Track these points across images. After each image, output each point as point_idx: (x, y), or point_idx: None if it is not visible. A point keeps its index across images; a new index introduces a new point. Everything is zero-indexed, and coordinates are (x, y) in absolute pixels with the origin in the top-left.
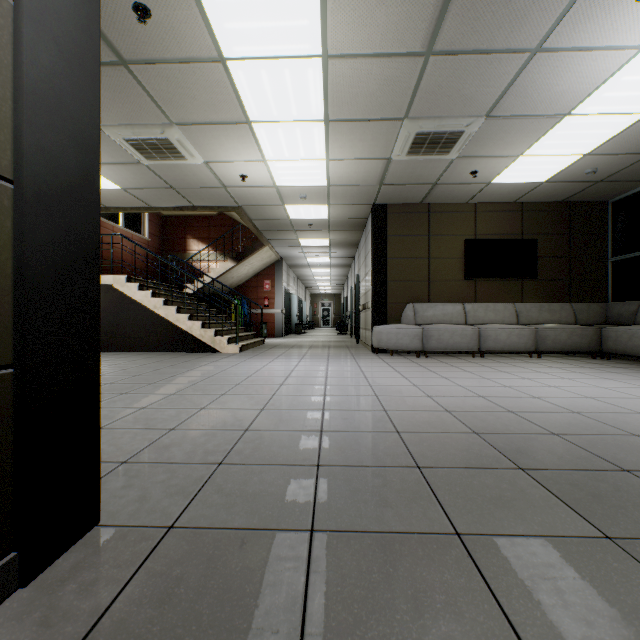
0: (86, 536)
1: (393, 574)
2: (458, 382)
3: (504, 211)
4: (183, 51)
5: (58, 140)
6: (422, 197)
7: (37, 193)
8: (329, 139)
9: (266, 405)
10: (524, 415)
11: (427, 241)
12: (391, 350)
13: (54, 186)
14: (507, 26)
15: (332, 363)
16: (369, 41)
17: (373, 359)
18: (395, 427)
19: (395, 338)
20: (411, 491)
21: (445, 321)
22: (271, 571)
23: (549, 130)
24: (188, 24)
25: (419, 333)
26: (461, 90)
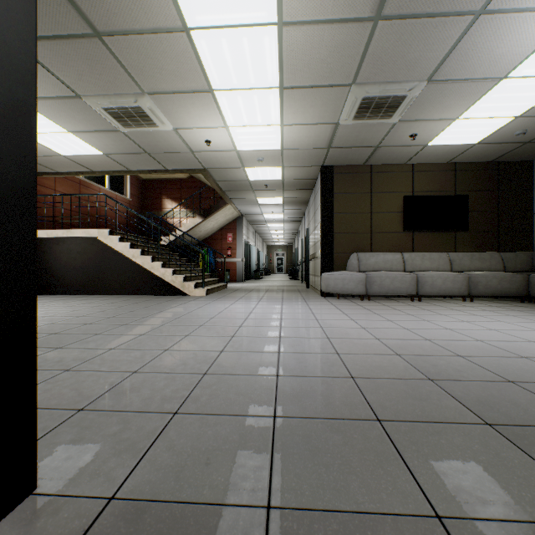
0: (15, 510)
1: None
2: (402, 325)
3: (438, 171)
4: (150, 21)
5: None
6: (365, 159)
7: None
8: (283, 105)
9: (225, 347)
10: (474, 360)
11: (369, 198)
12: (338, 294)
13: None
14: None
15: (286, 306)
16: (321, 7)
17: (322, 302)
18: (349, 372)
19: (341, 283)
20: (375, 452)
21: (386, 268)
22: None
23: (485, 93)
24: None
25: (363, 279)
26: (406, 55)
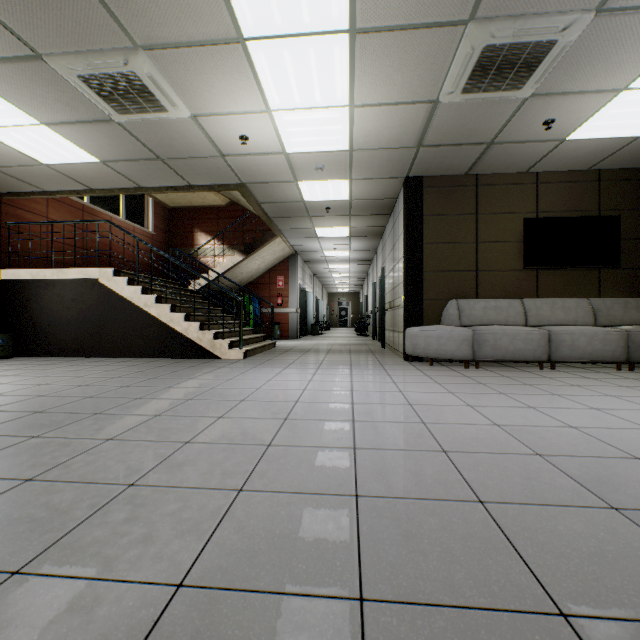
0: None
1: None
2: (561, 418)
3: (575, 182)
4: None
5: None
6: (469, 165)
7: None
8: (355, 68)
9: (250, 476)
10: None
11: (474, 222)
12: (430, 358)
13: None
14: None
15: (357, 377)
16: None
17: (409, 370)
18: (542, 585)
19: (436, 343)
20: None
21: (499, 321)
22: None
23: None
24: None
25: (468, 337)
26: None
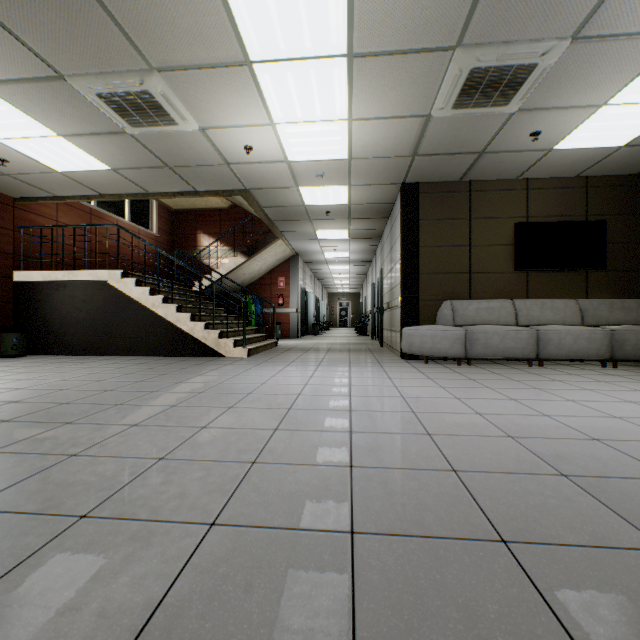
0: None
1: None
2: (537, 408)
3: (563, 188)
4: None
5: None
6: (463, 172)
7: None
8: (353, 87)
9: (261, 453)
10: None
11: (467, 226)
12: (425, 356)
13: None
14: None
15: (355, 373)
16: None
17: (405, 368)
18: (492, 523)
19: (431, 342)
20: None
21: (491, 321)
22: None
23: None
24: None
25: (461, 336)
26: None
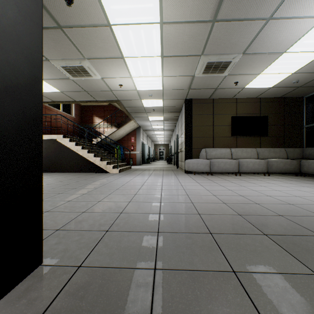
0: (34, 271)
1: (199, 295)
2: (229, 188)
3: (251, 102)
4: (90, 21)
5: (18, 58)
6: (210, 95)
7: (5, 86)
8: (163, 66)
9: (131, 199)
10: (264, 205)
11: (212, 117)
12: (194, 172)
13: (16, 83)
14: (255, 6)
15: (165, 178)
16: (184, 14)
17: (185, 176)
18: (197, 211)
19: (196, 166)
20: (207, 247)
21: (221, 157)
22: (132, 293)
23: (275, 60)
24: (92, 6)
25: (208, 163)
26: (230, 40)
